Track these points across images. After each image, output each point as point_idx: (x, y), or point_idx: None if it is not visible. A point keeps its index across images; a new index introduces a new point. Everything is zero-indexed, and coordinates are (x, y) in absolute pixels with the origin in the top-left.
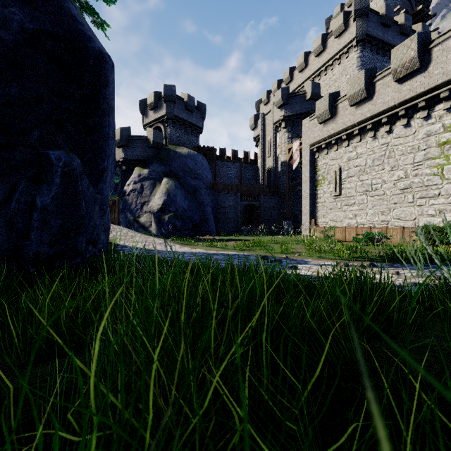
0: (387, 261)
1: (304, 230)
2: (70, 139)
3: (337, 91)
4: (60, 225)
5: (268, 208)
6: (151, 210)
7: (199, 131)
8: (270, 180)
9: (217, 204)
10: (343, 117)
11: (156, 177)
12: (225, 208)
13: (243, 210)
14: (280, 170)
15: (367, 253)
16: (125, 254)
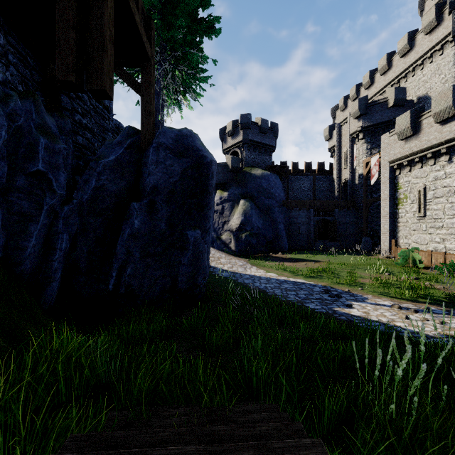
0: (451, 305)
1: (383, 249)
2: (194, 218)
3: (421, 106)
4: (191, 271)
5: (344, 222)
6: (231, 229)
7: (272, 150)
8: (347, 191)
9: (289, 221)
10: (428, 134)
11: (234, 199)
12: (297, 224)
13: (316, 225)
14: (358, 182)
15: (439, 290)
16: (217, 276)
